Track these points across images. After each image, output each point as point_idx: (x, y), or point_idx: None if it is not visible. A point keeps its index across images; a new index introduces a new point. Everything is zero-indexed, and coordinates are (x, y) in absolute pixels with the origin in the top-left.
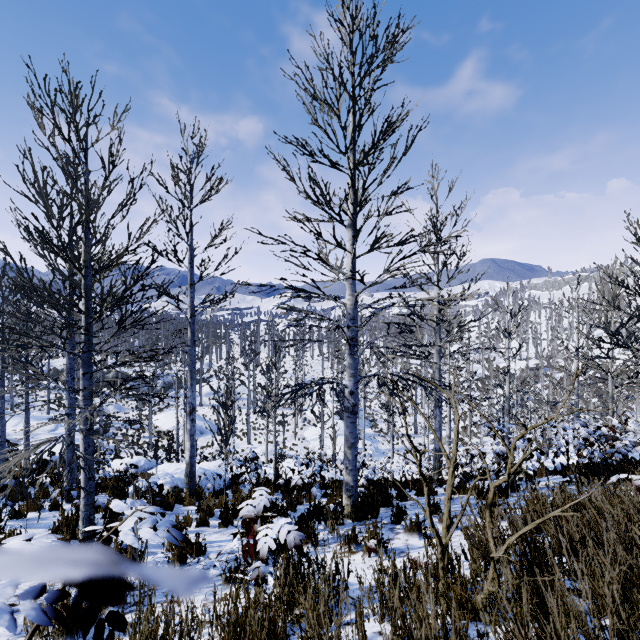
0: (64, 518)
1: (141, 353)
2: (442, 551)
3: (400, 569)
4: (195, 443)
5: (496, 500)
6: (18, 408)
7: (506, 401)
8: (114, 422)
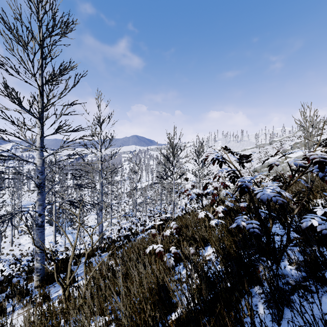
0: None
1: None
2: (64, 290)
3: (45, 308)
4: None
5: (115, 251)
6: None
7: (135, 202)
8: None
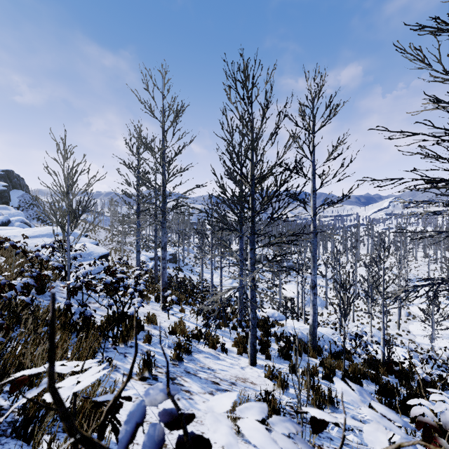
0: (239, 337)
1: (286, 236)
2: None
3: None
4: (316, 311)
5: None
6: (217, 269)
7: None
8: (259, 285)
